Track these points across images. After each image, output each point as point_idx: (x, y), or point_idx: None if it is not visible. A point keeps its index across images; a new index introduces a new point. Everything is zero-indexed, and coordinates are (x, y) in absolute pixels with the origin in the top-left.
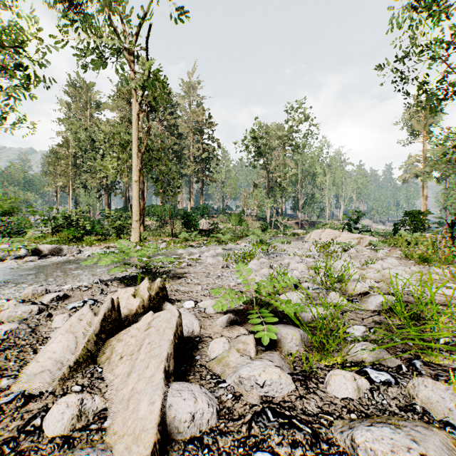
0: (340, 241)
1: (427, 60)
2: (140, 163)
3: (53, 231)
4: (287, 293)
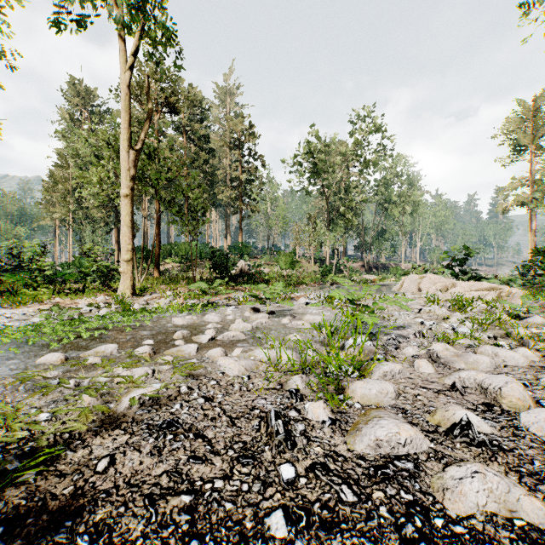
0: (466, 294)
1: None
2: (134, 167)
3: None
4: None
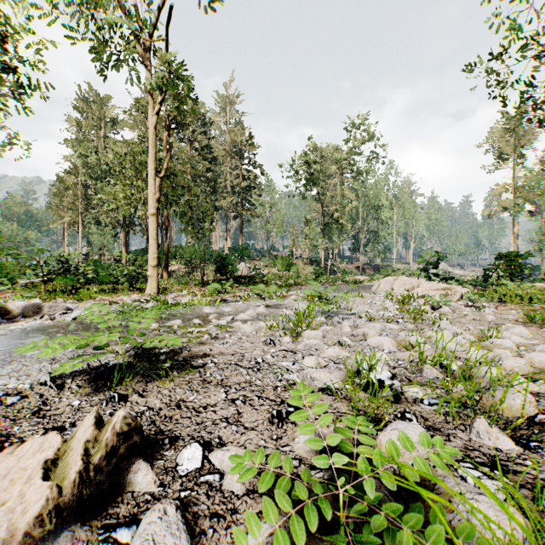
0: (421, 293)
1: (533, 56)
2: (158, 191)
3: (44, 280)
4: (395, 430)
